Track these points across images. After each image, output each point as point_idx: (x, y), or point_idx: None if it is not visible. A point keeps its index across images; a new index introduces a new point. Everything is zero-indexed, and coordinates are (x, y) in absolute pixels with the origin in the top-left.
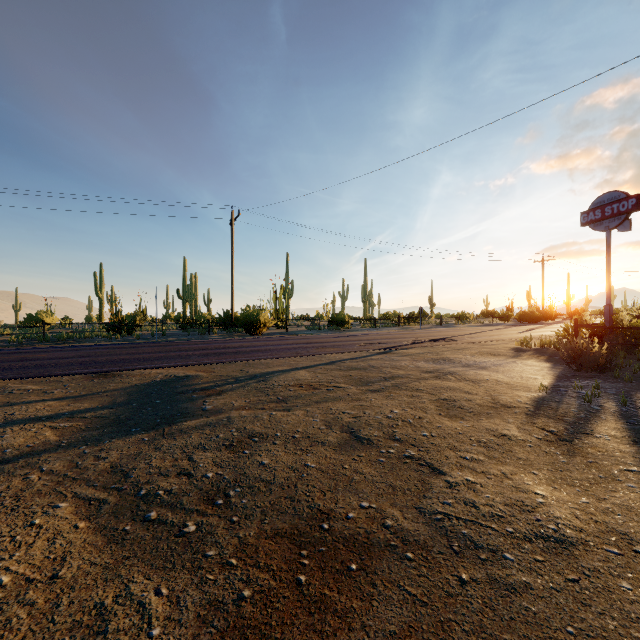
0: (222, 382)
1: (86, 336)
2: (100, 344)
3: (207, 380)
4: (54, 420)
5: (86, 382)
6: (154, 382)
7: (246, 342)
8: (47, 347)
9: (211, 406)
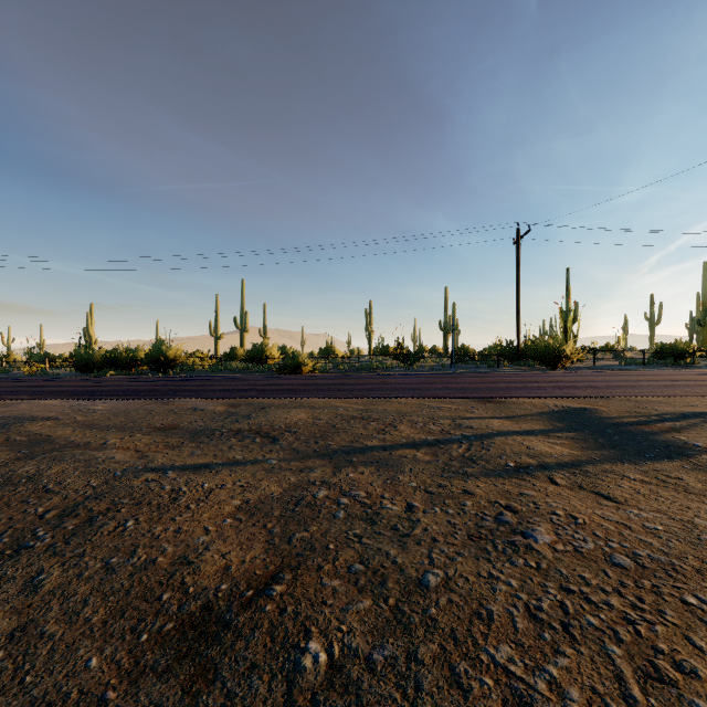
0: (645, 418)
1: (387, 366)
2: (411, 373)
3: (618, 414)
4: (535, 436)
5: (483, 406)
6: (556, 411)
7: (569, 376)
8: (374, 374)
9: (699, 443)
